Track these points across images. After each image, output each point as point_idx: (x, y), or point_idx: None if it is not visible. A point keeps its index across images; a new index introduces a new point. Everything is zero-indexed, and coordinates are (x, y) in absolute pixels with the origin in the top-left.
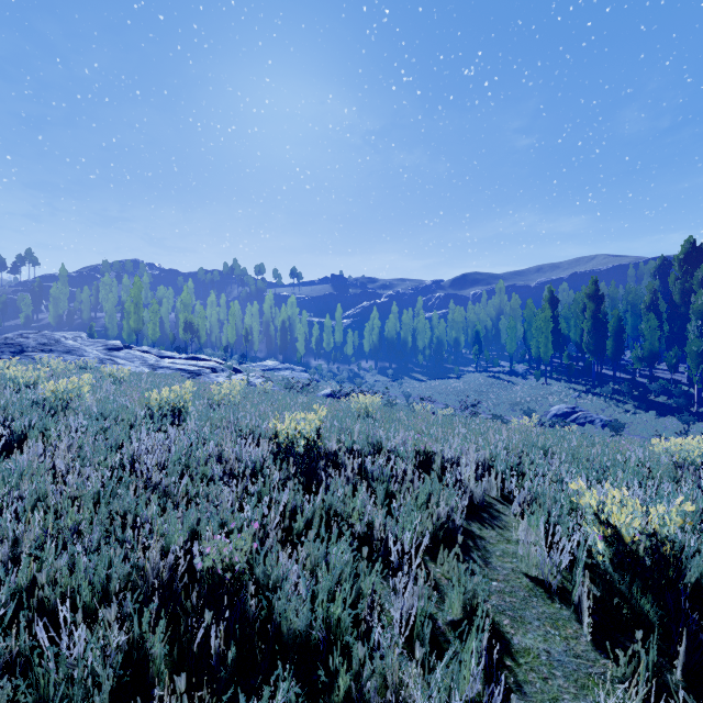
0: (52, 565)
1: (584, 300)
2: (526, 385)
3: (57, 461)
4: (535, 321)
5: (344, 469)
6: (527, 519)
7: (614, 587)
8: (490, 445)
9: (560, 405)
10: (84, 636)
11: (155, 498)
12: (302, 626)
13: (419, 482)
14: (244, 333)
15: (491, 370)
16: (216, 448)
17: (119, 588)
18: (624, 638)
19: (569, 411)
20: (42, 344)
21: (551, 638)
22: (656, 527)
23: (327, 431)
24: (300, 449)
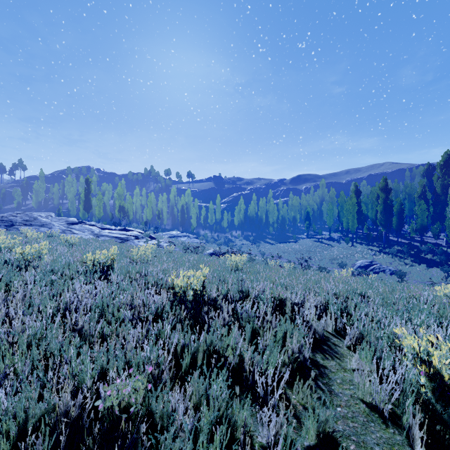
0: None
1: (378, 191)
2: (340, 246)
3: (10, 308)
4: (345, 205)
5: (221, 311)
6: (359, 353)
7: (436, 416)
8: (324, 292)
9: (363, 260)
10: None
11: (76, 340)
12: None
13: (276, 323)
14: (157, 213)
15: (317, 237)
16: (129, 297)
17: (34, 426)
18: None
19: (368, 264)
20: (25, 220)
21: None
22: None
23: (210, 281)
24: (190, 297)
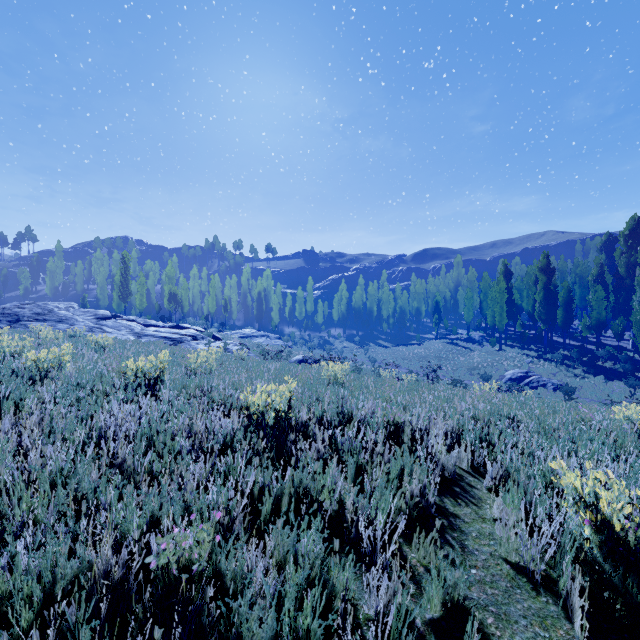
0: None
1: (536, 273)
2: (482, 351)
3: (23, 436)
4: (490, 292)
5: (314, 440)
6: (503, 496)
7: (604, 579)
8: (457, 414)
9: (515, 370)
10: None
11: (116, 478)
12: (267, 638)
13: (390, 456)
14: (223, 303)
15: (450, 337)
16: (186, 421)
17: (64, 591)
18: None
19: (523, 375)
20: (36, 314)
21: None
22: None
23: (298, 399)
24: (271, 421)
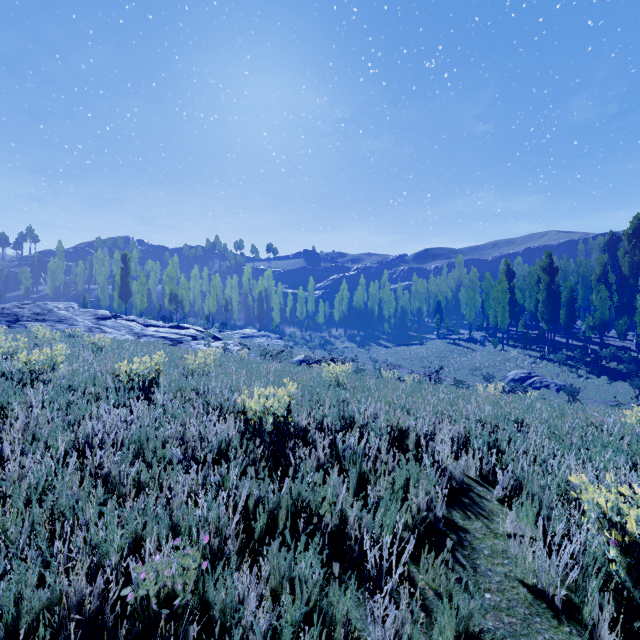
0: None
1: (539, 272)
2: (485, 351)
3: (5, 444)
4: (492, 292)
5: (314, 446)
6: (516, 509)
7: (634, 607)
8: (463, 418)
9: (517, 371)
10: None
11: (99, 493)
12: None
13: (394, 465)
14: (224, 303)
15: (452, 338)
16: (179, 427)
17: (29, 627)
18: None
19: (525, 376)
20: (36, 314)
21: None
22: None
23: (298, 402)
24: (268, 427)
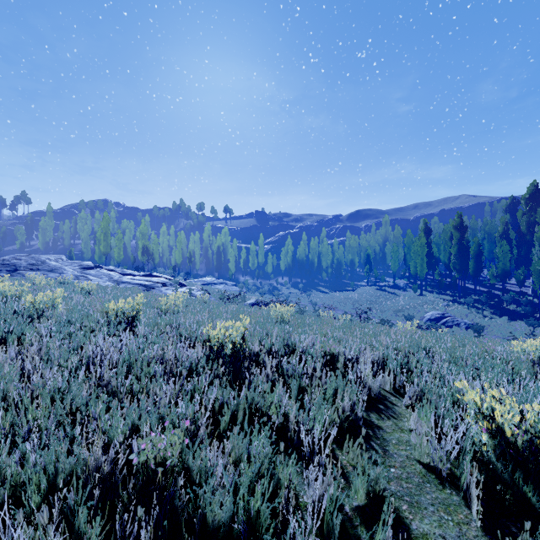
0: (5, 460)
1: (451, 230)
2: (406, 296)
3: (26, 362)
4: (413, 246)
5: (264, 367)
6: (418, 411)
7: (497, 475)
8: (383, 346)
9: (433, 312)
10: (22, 536)
11: (103, 395)
12: (226, 518)
13: (326, 379)
14: (188, 256)
15: (379, 284)
16: (159, 351)
17: (64, 481)
18: (509, 523)
19: (440, 316)
20: (31, 264)
21: (445, 524)
22: (530, 422)
23: (251, 334)
24: (228, 351)
